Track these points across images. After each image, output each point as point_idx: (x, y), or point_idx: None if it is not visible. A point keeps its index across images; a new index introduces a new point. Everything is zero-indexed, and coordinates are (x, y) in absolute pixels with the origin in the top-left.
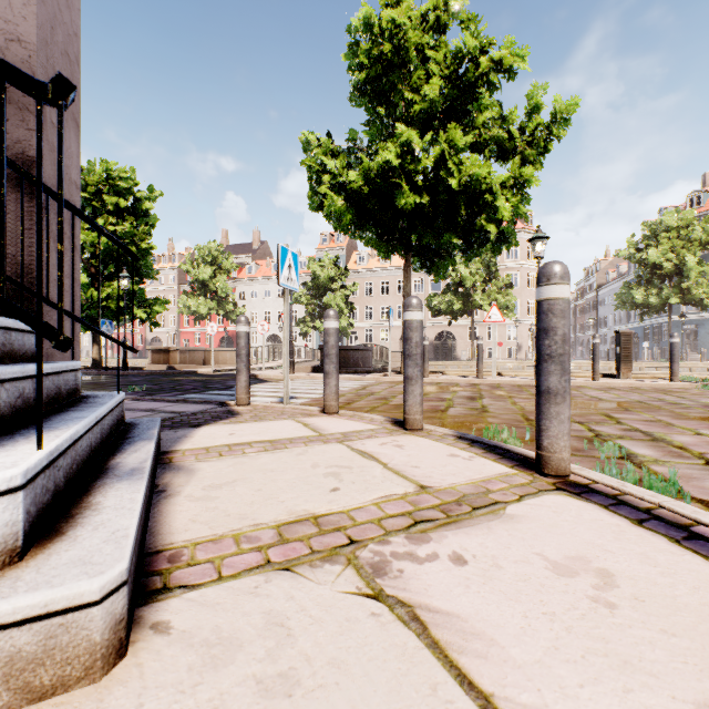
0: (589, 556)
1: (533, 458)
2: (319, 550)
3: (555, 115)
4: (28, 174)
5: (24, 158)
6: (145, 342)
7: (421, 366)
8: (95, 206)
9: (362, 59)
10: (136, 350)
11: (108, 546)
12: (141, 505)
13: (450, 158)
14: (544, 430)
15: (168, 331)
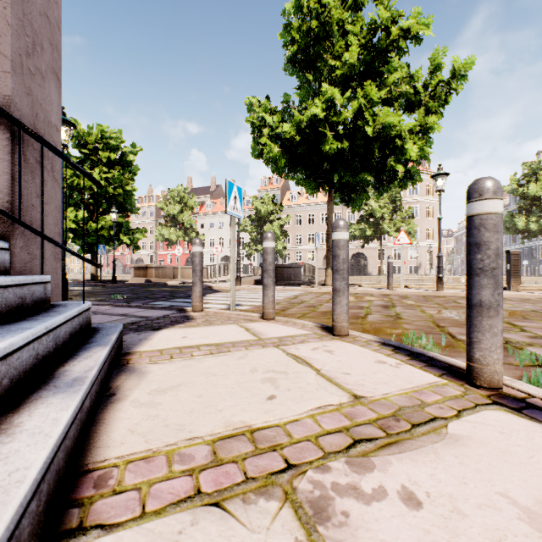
0: None
1: (459, 366)
2: (254, 476)
3: (454, 73)
4: (2, 110)
5: (0, 97)
6: (132, 262)
7: (347, 279)
8: (93, 159)
9: (294, 35)
10: (100, 265)
11: None
12: (63, 427)
13: (366, 111)
14: (476, 342)
15: (148, 253)
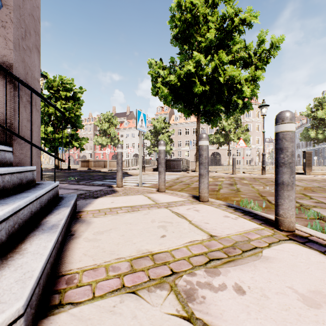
0: (324, 291)
1: (271, 219)
2: (153, 278)
3: (272, 45)
4: (8, 71)
5: (7, 64)
6: (79, 157)
7: (207, 168)
8: (56, 96)
9: (177, 22)
10: (64, 160)
11: (16, 286)
12: (49, 251)
13: (219, 68)
14: (280, 205)
15: (89, 152)
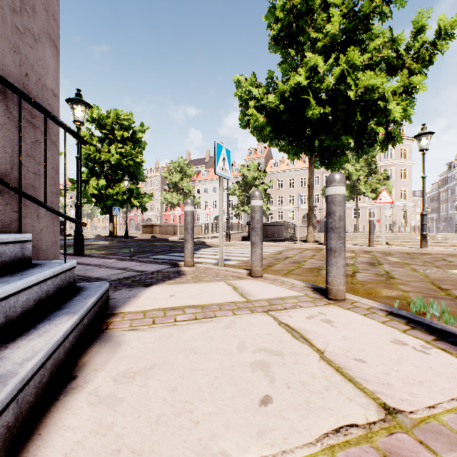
0: None
1: None
2: None
3: (439, 32)
4: None
5: None
6: (143, 221)
7: (344, 238)
8: (111, 138)
9: (278, 14)
10: (84, 224)
11: None
12: None
13: (348, 76)
14: None
15: (156, 214)
